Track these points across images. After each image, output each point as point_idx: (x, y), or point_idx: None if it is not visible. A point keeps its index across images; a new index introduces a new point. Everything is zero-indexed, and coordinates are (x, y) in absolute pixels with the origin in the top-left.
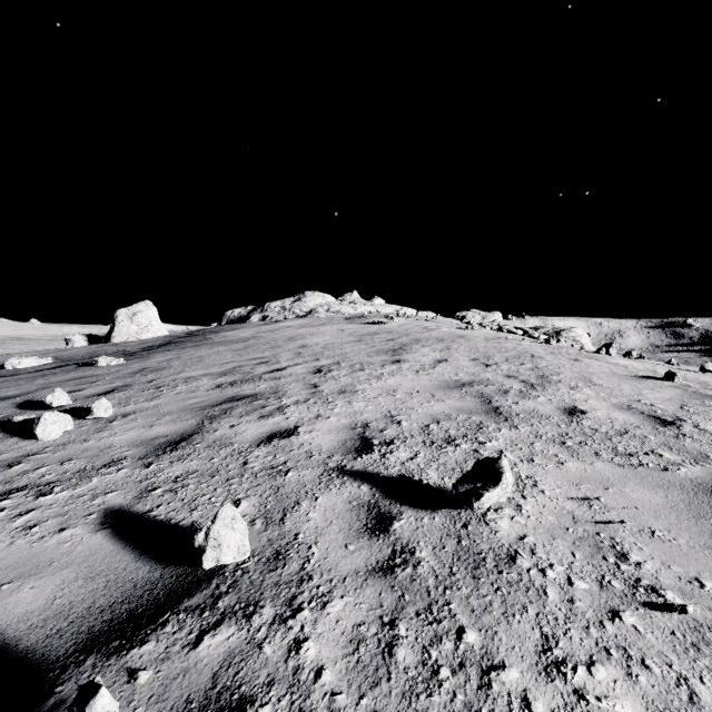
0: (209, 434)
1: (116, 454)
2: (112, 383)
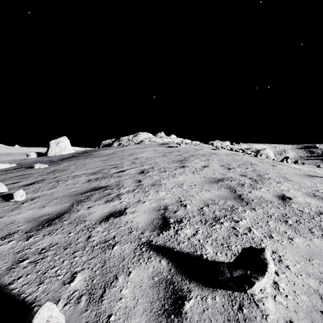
0: (74, 213)
1: (13, 228)
2: (36, 178)
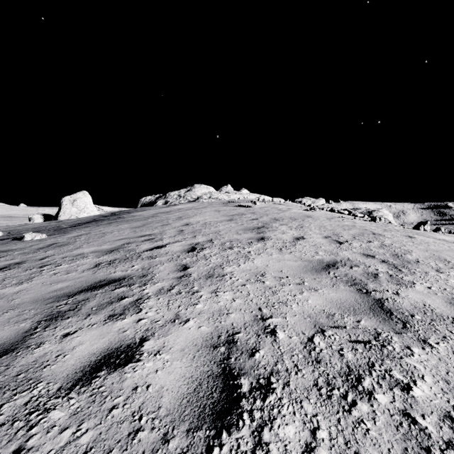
0: (25, 353)
1: None
2: (12, 259)
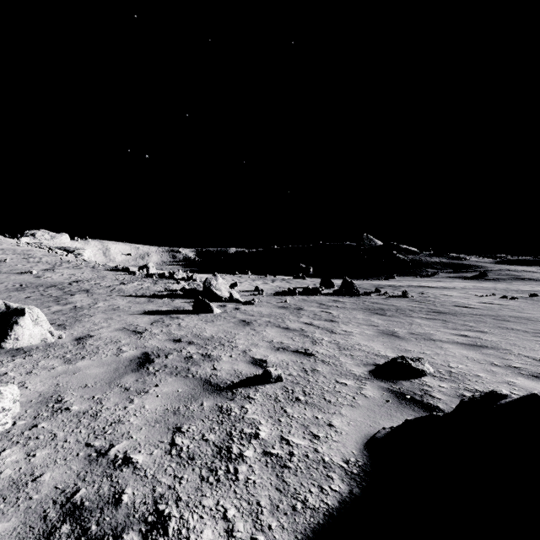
0: None
1: None
2: None
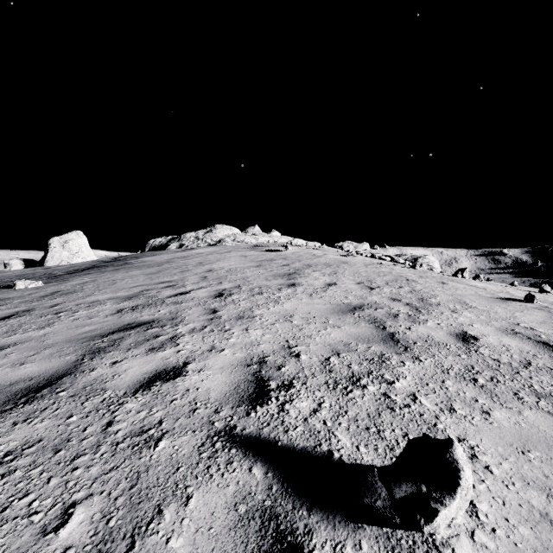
0: (83, 375)
1: None
2: (16, 307)
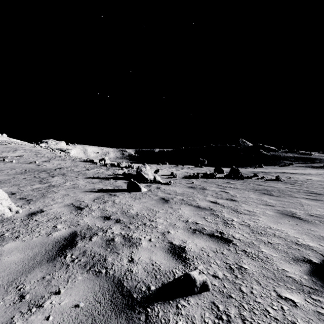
0: None
1: None
2: None
